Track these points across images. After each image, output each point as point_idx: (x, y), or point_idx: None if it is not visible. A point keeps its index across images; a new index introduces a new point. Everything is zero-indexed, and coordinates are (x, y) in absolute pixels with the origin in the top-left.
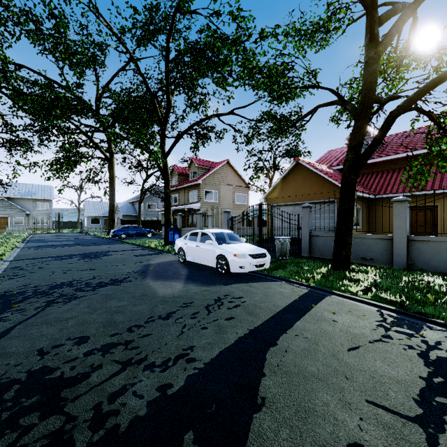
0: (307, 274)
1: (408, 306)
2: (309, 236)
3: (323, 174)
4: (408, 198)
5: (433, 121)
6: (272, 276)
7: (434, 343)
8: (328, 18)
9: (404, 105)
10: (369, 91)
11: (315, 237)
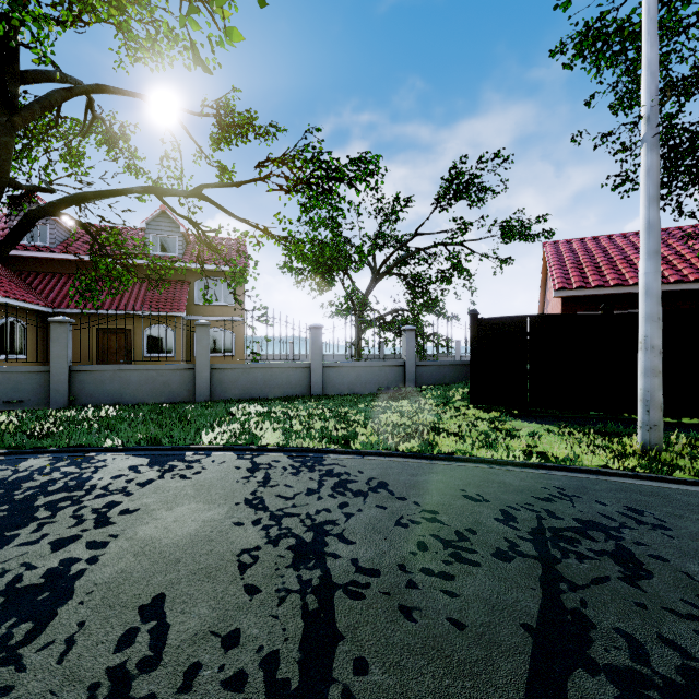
0: None
1: (26, 445)
2: None
3: None
4: (71, 320)
5: (92, 236)
6: None
7: (25, 469)
8: None
9: (47, 209)
10: None
11: None
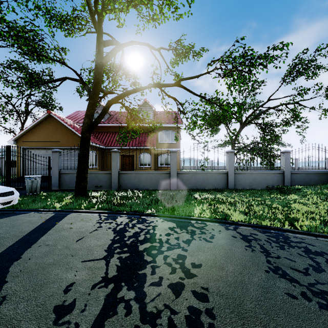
0: (55, 203)
1: (113, 209)
2: (58, 174)
3: (71, 128)
4: (119, 150)
5: (128, 111)
6: (21, 210)
7: (120, 223)
8: (74, 18)
9: (115, 99)
10: (98, 84)
11: (64, 175)
